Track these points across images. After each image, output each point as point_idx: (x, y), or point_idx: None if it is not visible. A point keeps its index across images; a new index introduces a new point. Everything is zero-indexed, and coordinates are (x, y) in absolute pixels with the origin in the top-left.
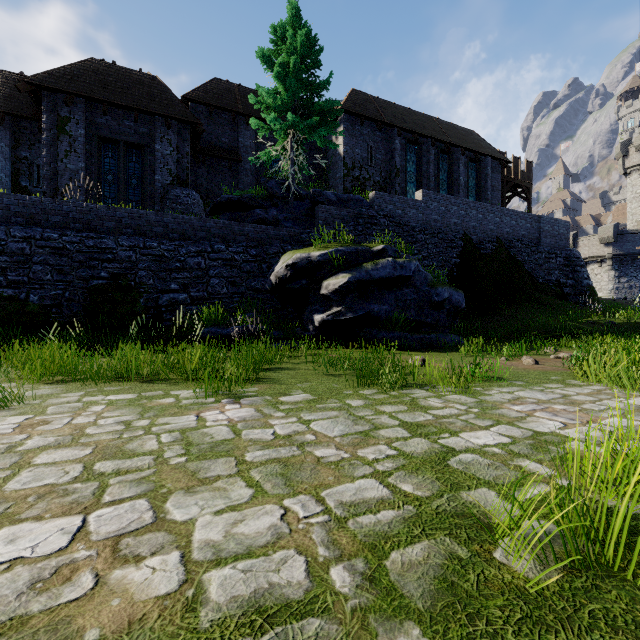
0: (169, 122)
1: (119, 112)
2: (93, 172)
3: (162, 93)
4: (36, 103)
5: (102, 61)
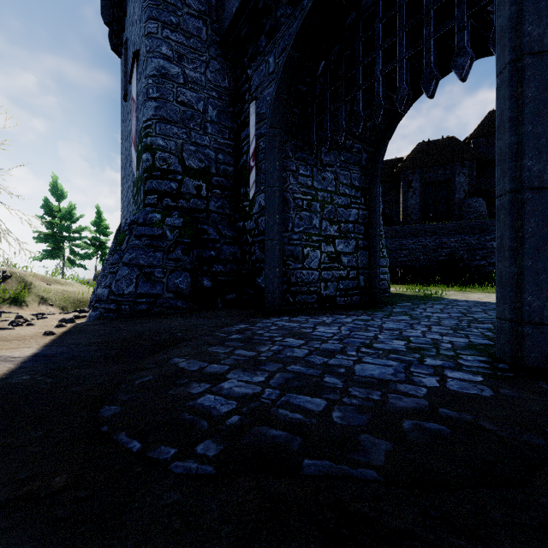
0: (464, 164)
1: (435, 168)
2: (422, 202)
3: (457, 146)
4: (396, 176)
5: (423, 142)
